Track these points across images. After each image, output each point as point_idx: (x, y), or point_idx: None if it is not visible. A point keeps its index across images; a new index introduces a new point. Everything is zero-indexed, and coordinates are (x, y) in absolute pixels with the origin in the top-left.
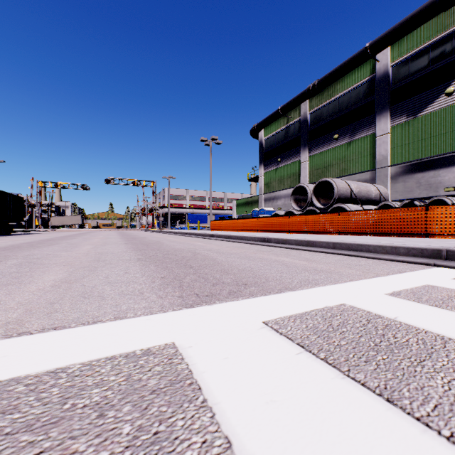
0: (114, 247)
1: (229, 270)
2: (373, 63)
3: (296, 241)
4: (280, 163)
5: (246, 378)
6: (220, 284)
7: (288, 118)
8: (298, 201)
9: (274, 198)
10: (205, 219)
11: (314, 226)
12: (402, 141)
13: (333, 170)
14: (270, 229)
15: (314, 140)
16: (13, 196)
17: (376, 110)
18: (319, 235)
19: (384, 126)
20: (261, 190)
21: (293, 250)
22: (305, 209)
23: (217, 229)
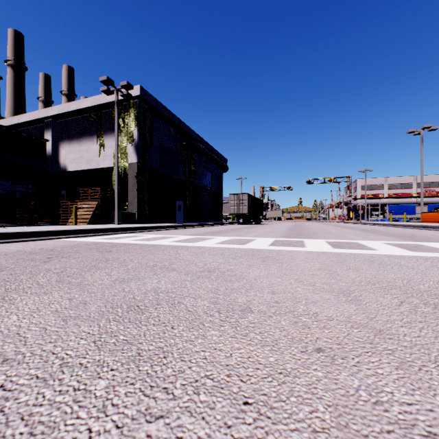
0: (348, 230)
1: (438, 239)
2: None
3: None
4: None
5: (437, 246)
6: (431, 241)
7: None
8: None
9: None
10: (412, 210)
11: None
12: None
13: None
14: None
15: None
16: (260, 201)
17: None
18: None
19: None
20: None
21: None
22: None
23: (431, 221)
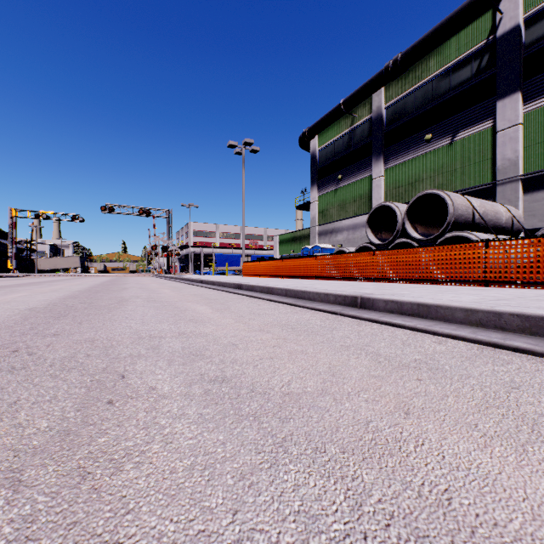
0: None
1: None
2: (491, 19)
3: (470, 312)
4: (341, 182)
5: None
6: None
7: (353, 117)
8: (378, 231)
9: (333, 231)
10: (238, 261)
11: (427, 269)
12: (543, 134)
13: (424, 188)
14: (337, 274)
15: (393, 145)
16: None
17: (497, 90)
18: (453, 288)
19: (511, 114)
20: (313, 221)
21: (508, 356)
22: (391, 242)
23: (253, 274)
